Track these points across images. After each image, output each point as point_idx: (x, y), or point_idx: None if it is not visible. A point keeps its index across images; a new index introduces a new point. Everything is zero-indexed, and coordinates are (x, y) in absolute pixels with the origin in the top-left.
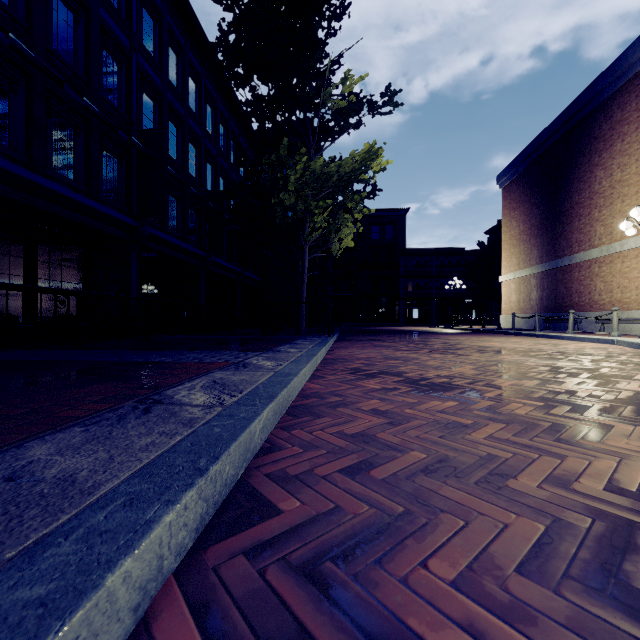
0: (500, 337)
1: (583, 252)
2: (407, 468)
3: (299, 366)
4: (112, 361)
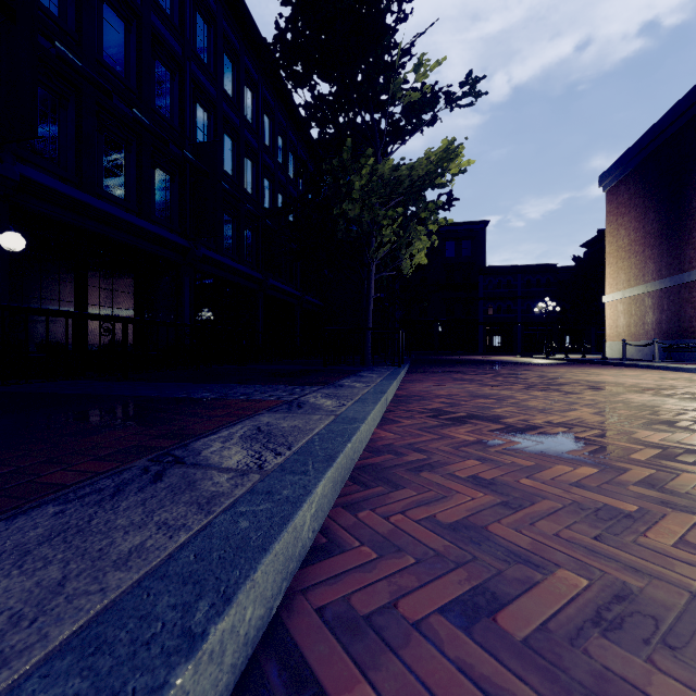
0: (609, 369)
1: None
2: (562, 611)
3: (366, 407)
4: (151, 396)
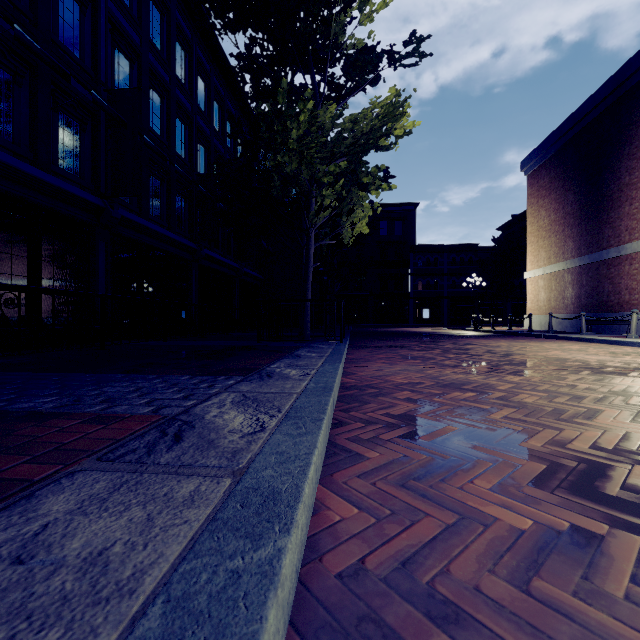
0: (546, 342)
1: (637, 241)
2: None
3: (302, 441)
4: None
